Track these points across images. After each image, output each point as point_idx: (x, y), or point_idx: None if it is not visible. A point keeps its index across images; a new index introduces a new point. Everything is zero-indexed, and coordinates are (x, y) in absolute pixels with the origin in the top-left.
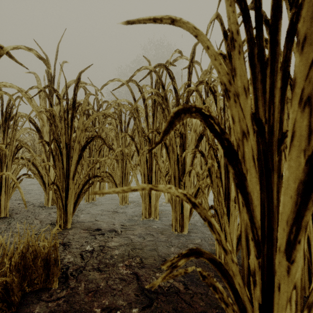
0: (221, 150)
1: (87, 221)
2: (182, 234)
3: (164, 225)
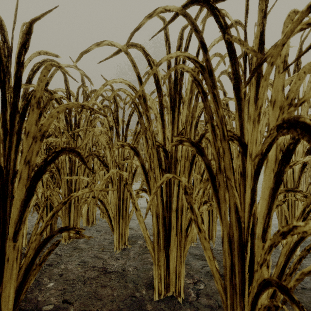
0: None
1: (52, 307)
2: None
3: None
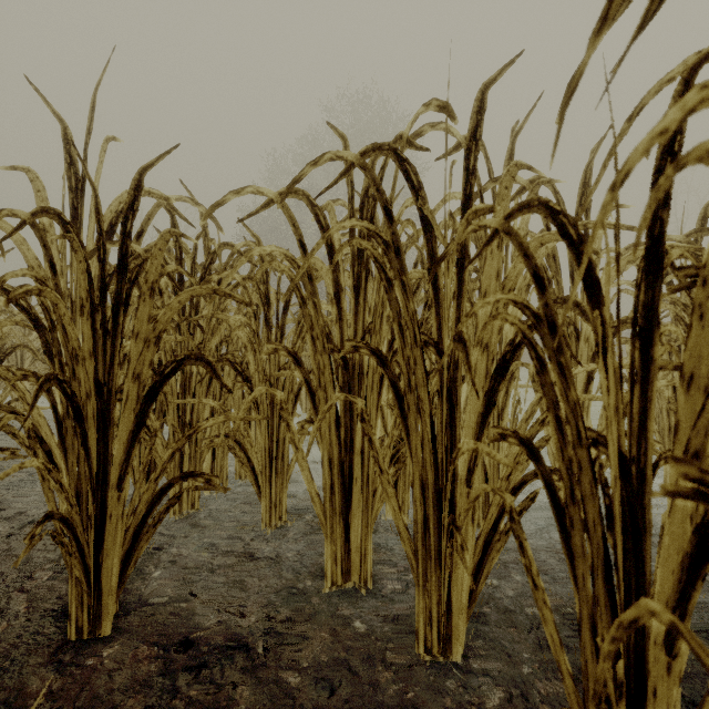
0: (615, 459)
1: (166, 599)
2: (446, 660)
3: (388, 617)
